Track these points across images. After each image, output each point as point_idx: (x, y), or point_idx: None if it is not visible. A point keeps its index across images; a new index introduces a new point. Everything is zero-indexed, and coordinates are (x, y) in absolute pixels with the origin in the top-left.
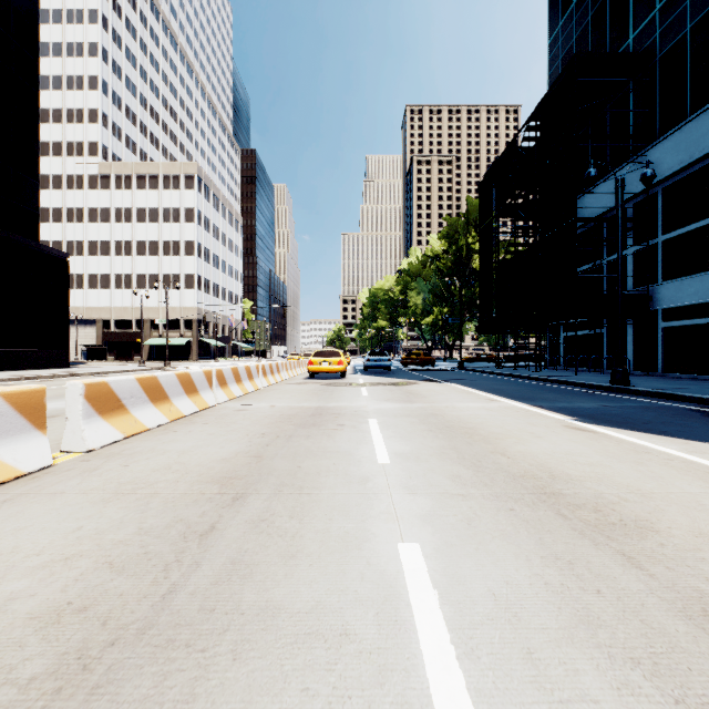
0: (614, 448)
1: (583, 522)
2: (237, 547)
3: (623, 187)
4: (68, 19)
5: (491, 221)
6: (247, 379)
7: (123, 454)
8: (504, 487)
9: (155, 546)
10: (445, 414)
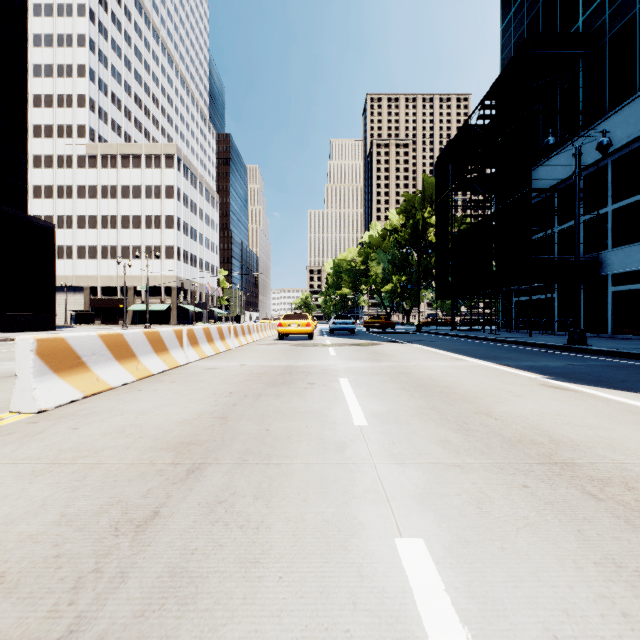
0: (604, 408)
1: (621, 505)
2: (182, 546)
3: (580, 155)
4: (58, 12)
5: (447, 194)
6: (219, 339)
7: (77, 415)
8: (505, 456)
9: (73, 544)
10: (415, 373)
